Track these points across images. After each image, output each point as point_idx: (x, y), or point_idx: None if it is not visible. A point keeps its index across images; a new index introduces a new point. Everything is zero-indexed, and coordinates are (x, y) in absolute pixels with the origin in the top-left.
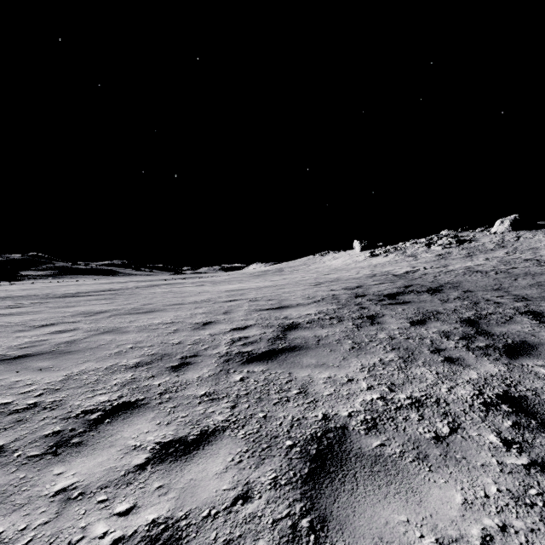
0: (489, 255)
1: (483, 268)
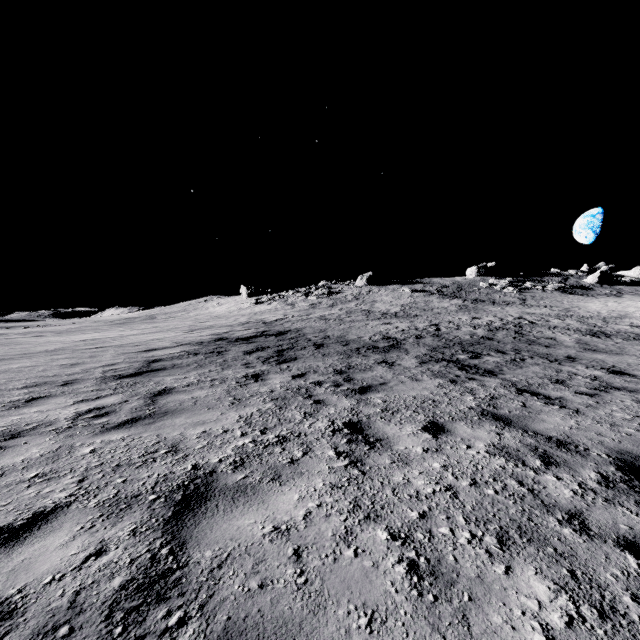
0: (345, 305)
1: (331, 317)
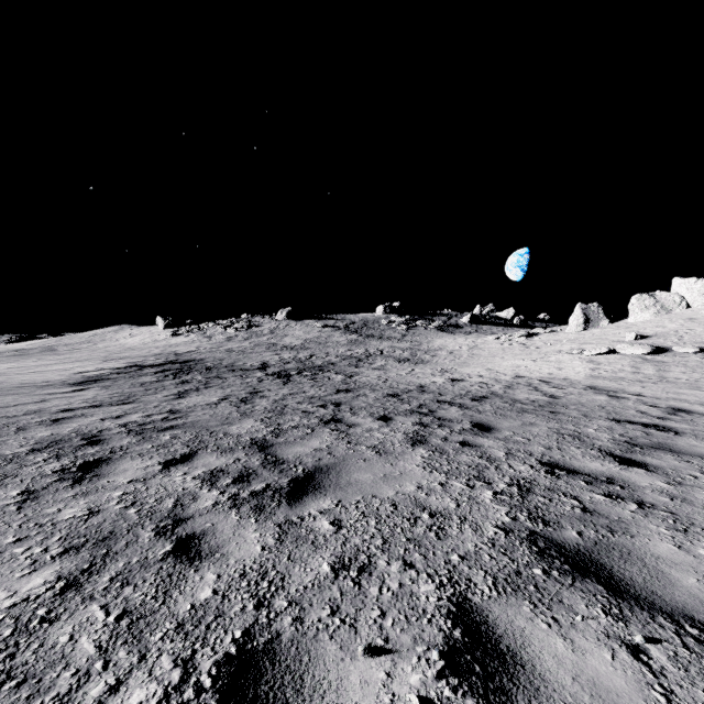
0: (258, 339)
1: (237, 349)
